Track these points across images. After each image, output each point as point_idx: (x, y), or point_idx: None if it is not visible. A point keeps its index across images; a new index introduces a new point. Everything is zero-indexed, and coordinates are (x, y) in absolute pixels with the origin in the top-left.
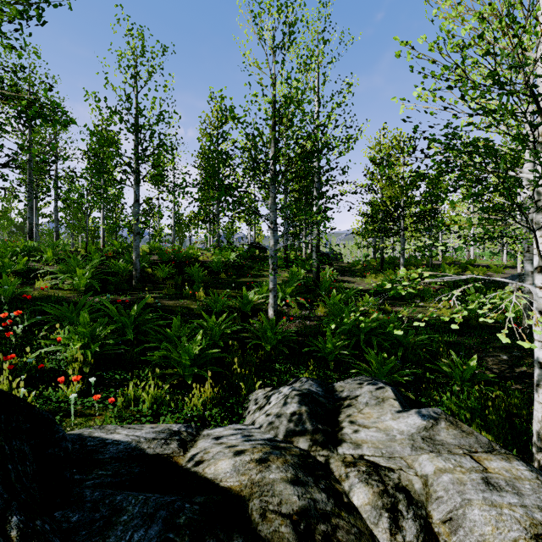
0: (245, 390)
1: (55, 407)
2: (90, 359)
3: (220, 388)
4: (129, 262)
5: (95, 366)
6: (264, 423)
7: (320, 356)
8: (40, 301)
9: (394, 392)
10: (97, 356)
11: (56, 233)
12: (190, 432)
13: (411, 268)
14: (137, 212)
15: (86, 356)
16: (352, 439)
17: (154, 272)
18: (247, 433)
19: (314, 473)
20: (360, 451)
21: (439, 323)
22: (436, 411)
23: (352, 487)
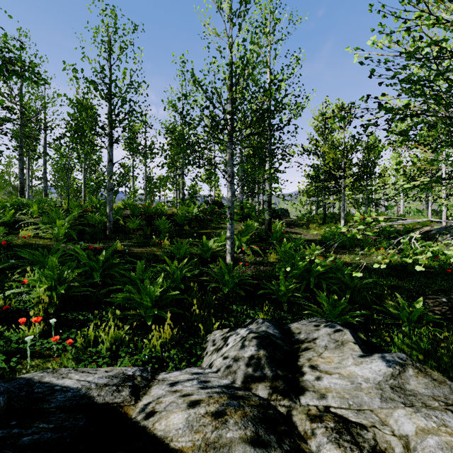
0: (203, 331)
1: (15, 348)
2: (55, 300)
3: (180, 328)
4: (105, 215)
5: (60, 307)
6: (221, 366)
7: (274, 298)
8: (21, 248)
9: (352, 335)
10: (64, 297)
11: (45, 192)
12: (144, 376)
13: (349, 221)
14: (111, 170)
15: (52, 298)
16: (315, 387)
17: (126, 224)
18: (204, 378)
19: (276, 429)
20: (325, 402)
21: (379, 268)
22: (401, 356)
23: (321, 448)
